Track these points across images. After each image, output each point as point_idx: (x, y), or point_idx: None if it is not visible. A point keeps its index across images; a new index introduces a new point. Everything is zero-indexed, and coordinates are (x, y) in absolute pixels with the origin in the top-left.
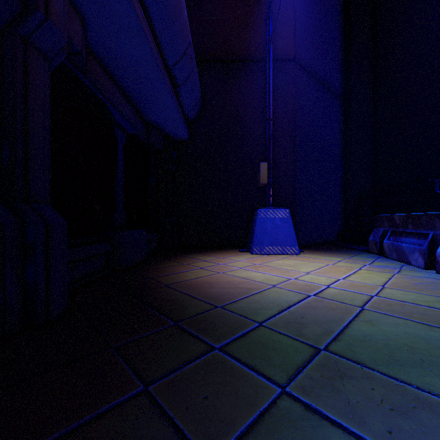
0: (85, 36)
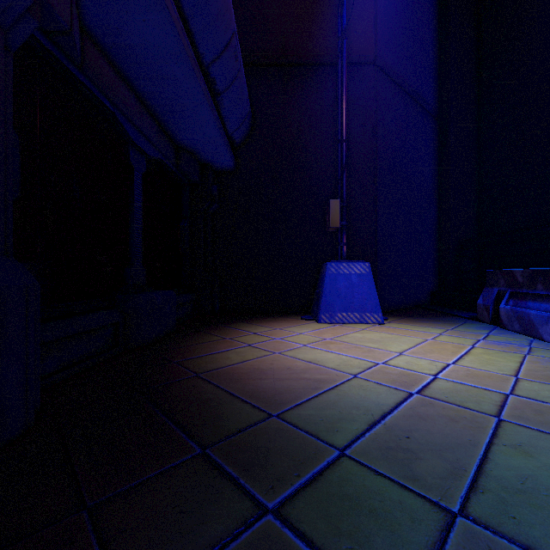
0: (79, 11)
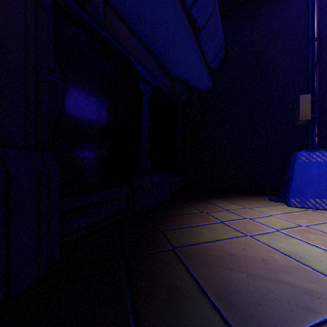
0: None
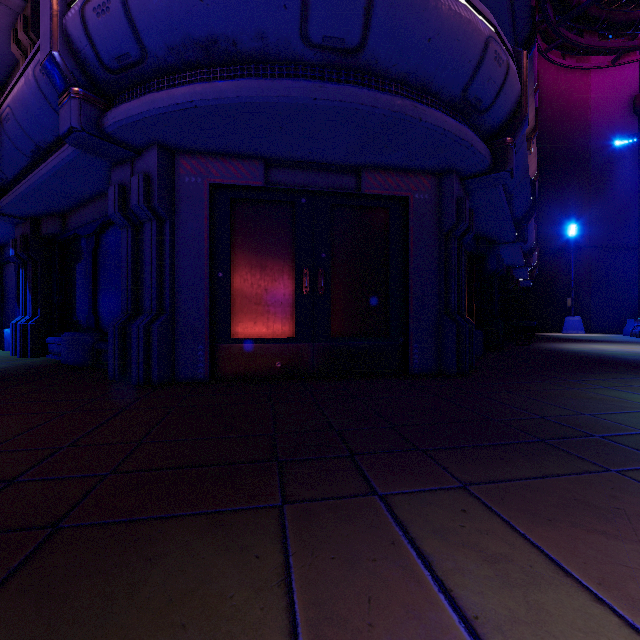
0: None
